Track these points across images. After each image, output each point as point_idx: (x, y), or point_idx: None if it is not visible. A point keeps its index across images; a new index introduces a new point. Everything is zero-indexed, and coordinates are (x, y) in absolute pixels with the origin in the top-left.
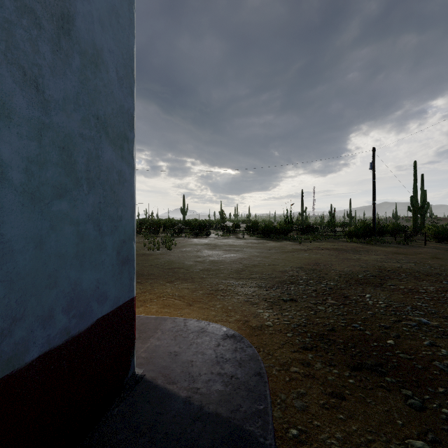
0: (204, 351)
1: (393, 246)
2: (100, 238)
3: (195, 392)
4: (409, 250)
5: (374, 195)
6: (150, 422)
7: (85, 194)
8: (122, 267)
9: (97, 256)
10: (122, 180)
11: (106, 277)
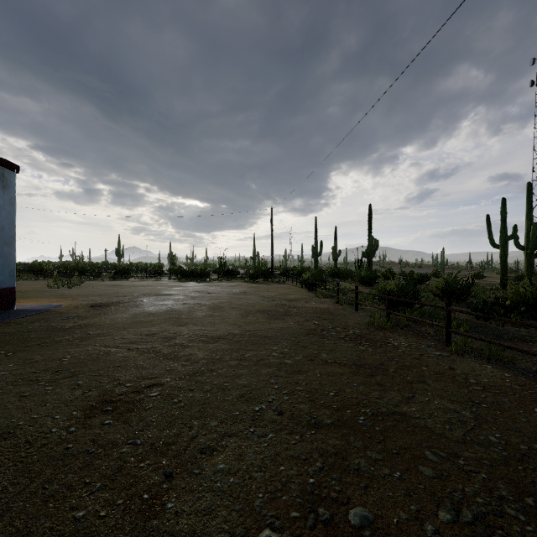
0: (44, 306)
1: (268, 284)
2: (4, 269)
3: (34, 309)
4: (268, 286)
5: (272, 245)
6: (18, 311)
7: (0, 260)
8: (11, 277)
9: (3, 273)
10: (11, 255)
11: (6, 279)
